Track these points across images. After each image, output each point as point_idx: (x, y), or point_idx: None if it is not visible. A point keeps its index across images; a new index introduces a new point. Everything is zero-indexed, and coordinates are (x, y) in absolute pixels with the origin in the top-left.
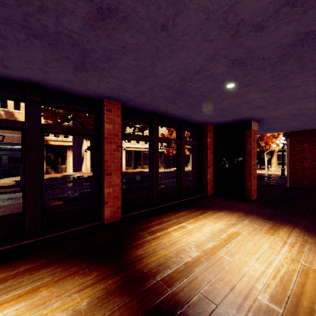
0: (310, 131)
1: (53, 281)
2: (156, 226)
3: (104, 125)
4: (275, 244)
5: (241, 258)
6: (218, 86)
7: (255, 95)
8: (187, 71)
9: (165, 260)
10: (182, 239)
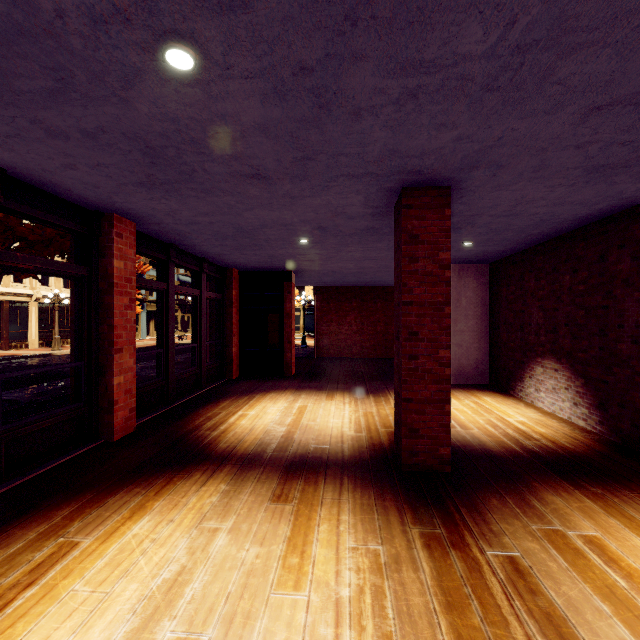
0: (336, 288)
1: (152, 496)
2: (208, 423)
3: (111, 261)
4: (339, 405)
5: (322, 420)
6: (291, 237)
7: (315, 250)
8: (276, 222)
9: (261, 441)
10: (257, 423)
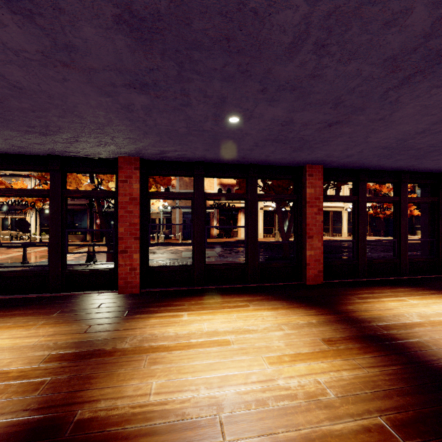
0: None
1: (285, 307)
2: (365, 294)
3: (306, 190)
4: None
5: None
6: None
7: None
8: (407, 134)
9: (379, 317)
10: (400, 308)
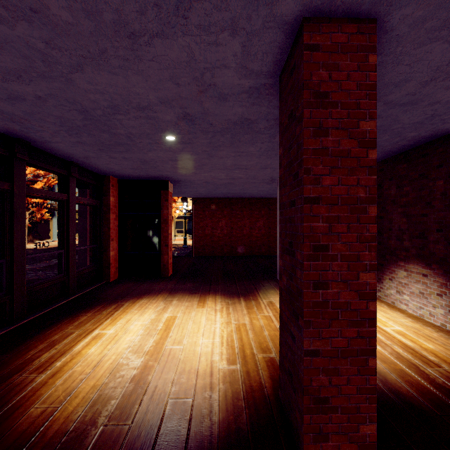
0: (210, 199)
1: None
2: (45, 354)
3: None
4: (210, 314)
5: (189, 341)
6: (156, 133)
7: (187, 154)
8: (128, 101)
9: (99, 393)
10: (108, 352)
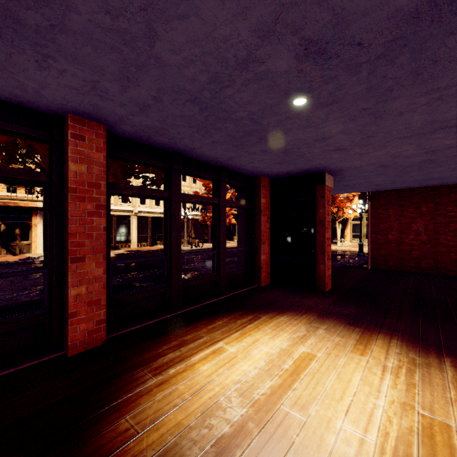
0: (396, 192)
1: None
2: (170, 354)
3: (68, 164)
4: (371, 372)
5: (320, 413)
6: (280, 101)
7: (336, 125)
8: (223, 61)
9: (176, 440)
10: (215, 378)
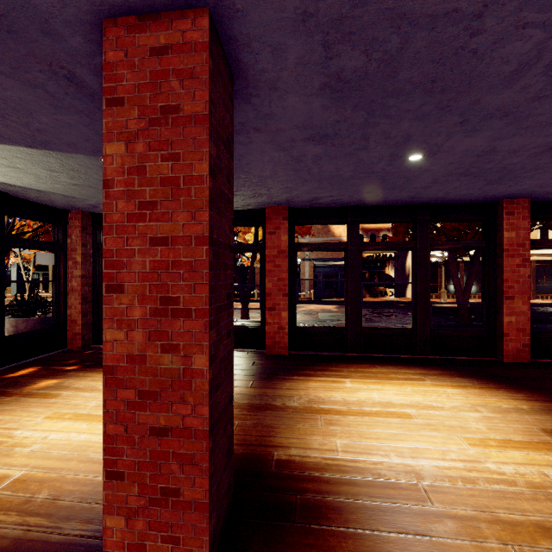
0: None
1: (476, 387)
2: None
3: (502, 233)
4: None
5: None
6: None
7: None
8: None
9: None
10: None
